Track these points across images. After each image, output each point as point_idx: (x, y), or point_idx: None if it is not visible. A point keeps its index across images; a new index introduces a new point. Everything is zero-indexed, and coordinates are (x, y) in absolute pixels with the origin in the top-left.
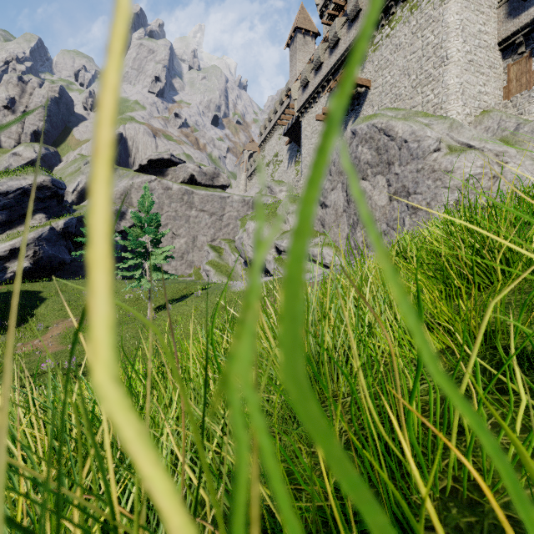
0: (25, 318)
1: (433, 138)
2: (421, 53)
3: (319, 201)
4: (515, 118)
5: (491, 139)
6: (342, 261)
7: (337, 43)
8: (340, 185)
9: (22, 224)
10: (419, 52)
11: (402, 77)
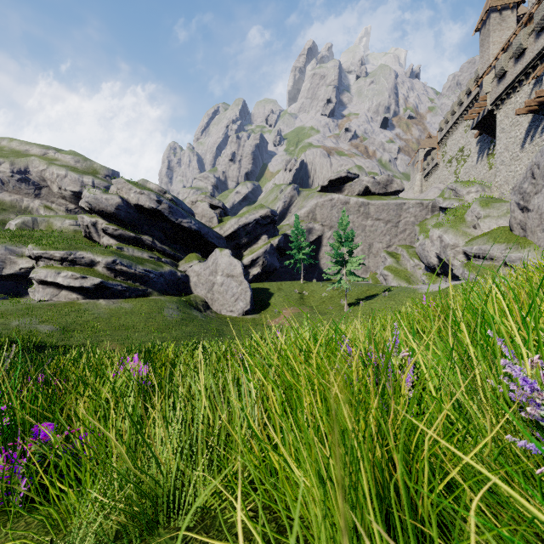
0: (266, 305)
1: None
2: None
3: (519, 205)
4: None
5: None
6: None
7: None
8: None
9: (255, 243)
10: None
11: None
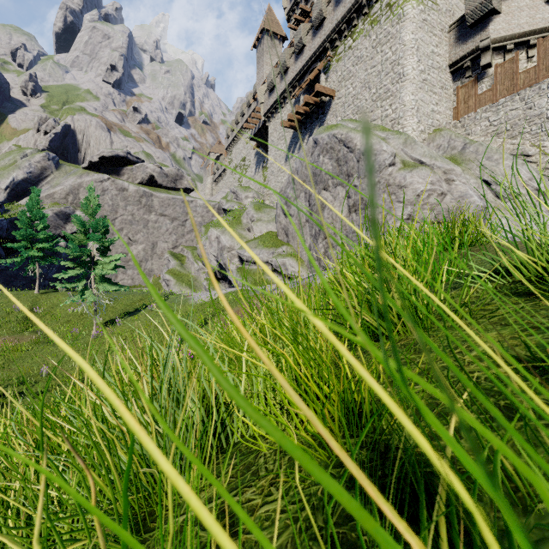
0: None
1: (388, 152)
2: (381, 68)
3: (283, 210)
4: (462, 138)
5: (440, 157)
6: (305, 272)
7: (302, 49)
8: (302, 194)
9: None
10: (378, 67)
11: (363, 89)
